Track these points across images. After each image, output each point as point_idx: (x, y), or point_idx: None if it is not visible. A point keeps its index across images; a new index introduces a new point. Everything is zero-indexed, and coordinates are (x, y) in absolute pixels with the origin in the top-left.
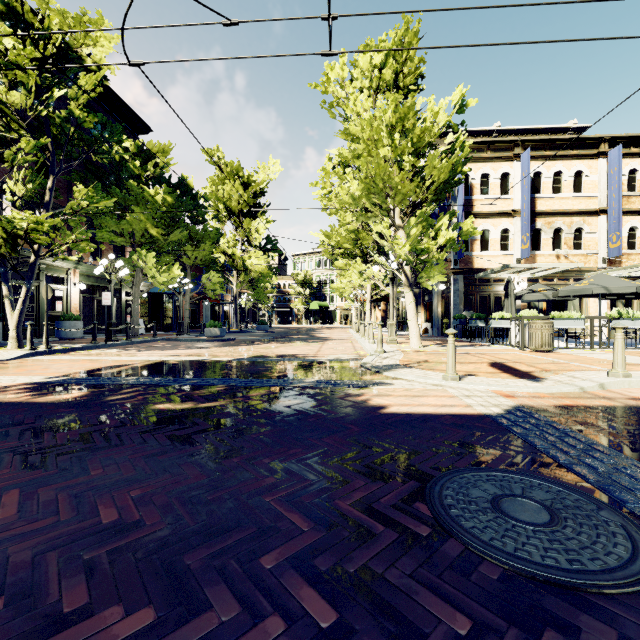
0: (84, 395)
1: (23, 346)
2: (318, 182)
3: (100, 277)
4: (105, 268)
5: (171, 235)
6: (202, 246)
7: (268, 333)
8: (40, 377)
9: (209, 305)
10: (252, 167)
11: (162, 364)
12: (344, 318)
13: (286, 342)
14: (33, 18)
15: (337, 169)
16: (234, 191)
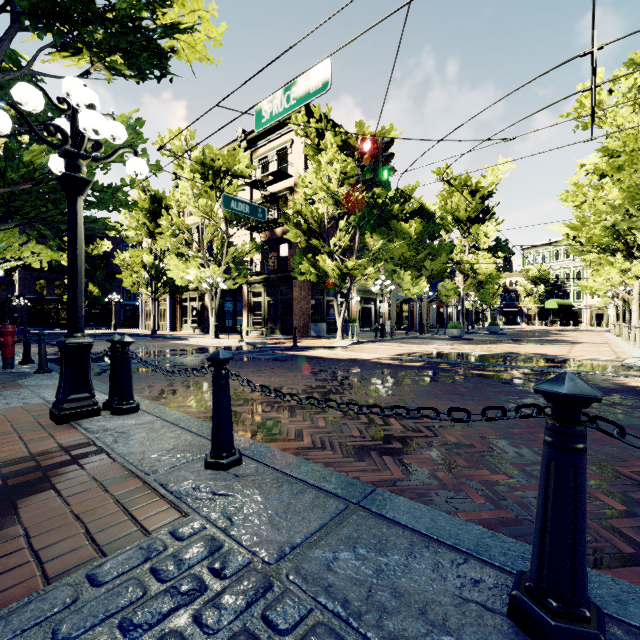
0: (424, 364)
1: (343, 338)
2: (568, 196)
3: (365, 291)
4: (380, 286)
5: (419, 255)
6: (438, 259)
7: (499, 334)
8: (384, 355)
9: (435, 308)
10: (479, 172)
11: (441, 353)
12: (596, 318)
13: (527, 343)
14: (356, 143)
15: (591, 177)
16: (462, 201)
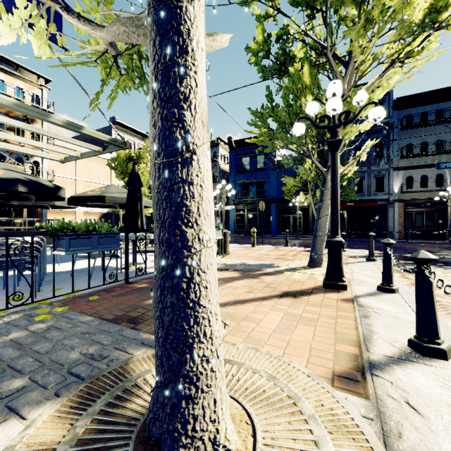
0: None
1: None
2: None
3: None
4: None
5: None
6: None
7: None
8: None
9: None
10: None
11: None
12: None
13: None
14: None
15: None
16: None
